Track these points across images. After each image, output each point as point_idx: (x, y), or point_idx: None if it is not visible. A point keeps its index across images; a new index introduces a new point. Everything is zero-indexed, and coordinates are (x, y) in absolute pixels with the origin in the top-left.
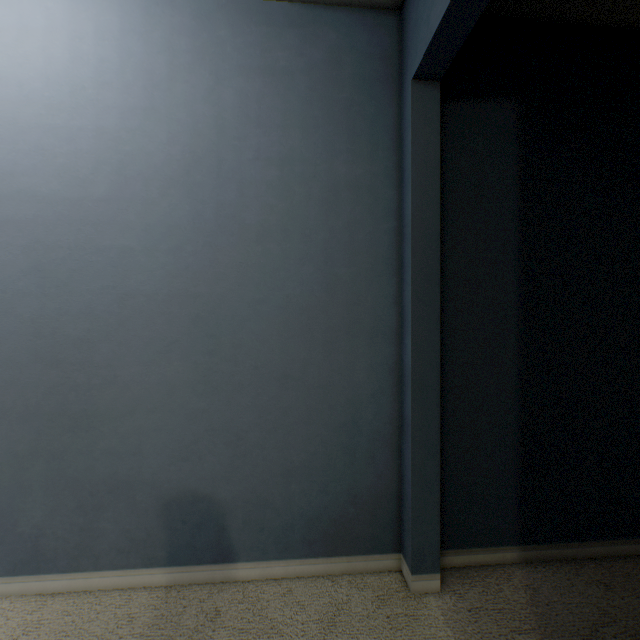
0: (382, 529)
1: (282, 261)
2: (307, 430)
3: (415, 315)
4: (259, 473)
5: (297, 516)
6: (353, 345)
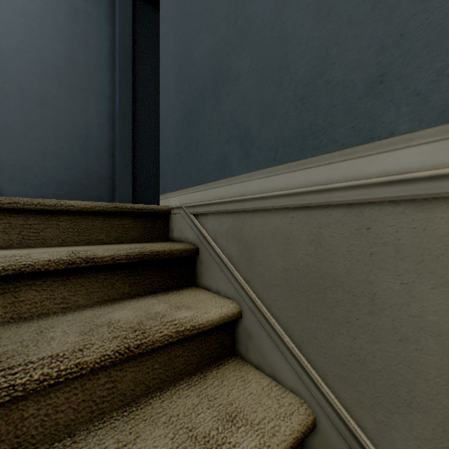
0: (104, 194)
1: (40, 35)
2: (58, 134)
3: (120, 85)
4: (23, 151)
5: (51, 180)
6: (87, 97)
